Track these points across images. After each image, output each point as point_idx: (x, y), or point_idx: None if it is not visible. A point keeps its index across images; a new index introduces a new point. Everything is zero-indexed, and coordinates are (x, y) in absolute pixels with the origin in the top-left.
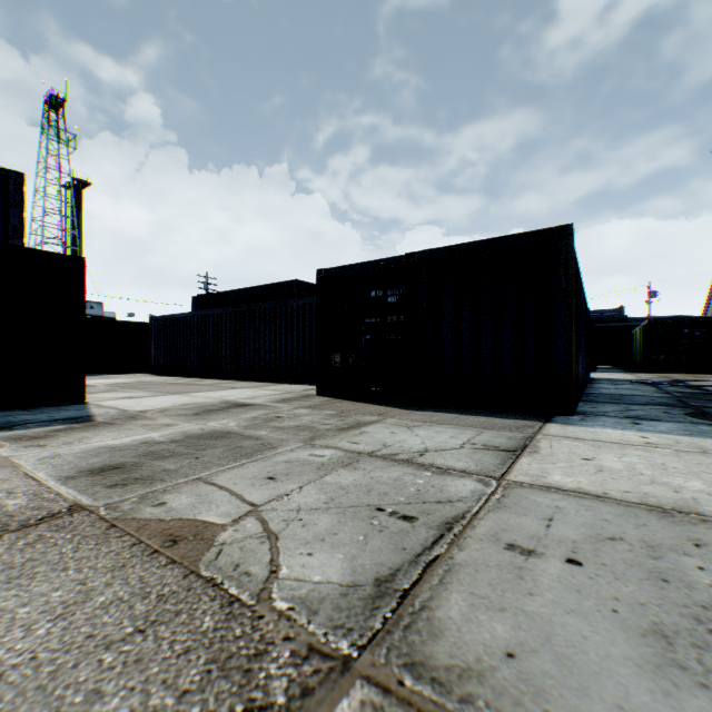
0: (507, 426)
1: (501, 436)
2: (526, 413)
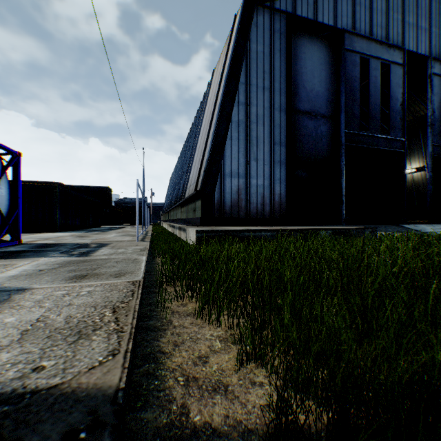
0: (34, 234)
1: (29, 234)
2: (46, 232)
